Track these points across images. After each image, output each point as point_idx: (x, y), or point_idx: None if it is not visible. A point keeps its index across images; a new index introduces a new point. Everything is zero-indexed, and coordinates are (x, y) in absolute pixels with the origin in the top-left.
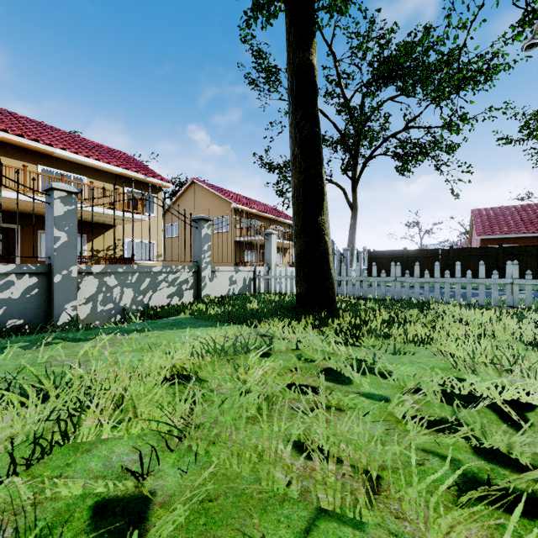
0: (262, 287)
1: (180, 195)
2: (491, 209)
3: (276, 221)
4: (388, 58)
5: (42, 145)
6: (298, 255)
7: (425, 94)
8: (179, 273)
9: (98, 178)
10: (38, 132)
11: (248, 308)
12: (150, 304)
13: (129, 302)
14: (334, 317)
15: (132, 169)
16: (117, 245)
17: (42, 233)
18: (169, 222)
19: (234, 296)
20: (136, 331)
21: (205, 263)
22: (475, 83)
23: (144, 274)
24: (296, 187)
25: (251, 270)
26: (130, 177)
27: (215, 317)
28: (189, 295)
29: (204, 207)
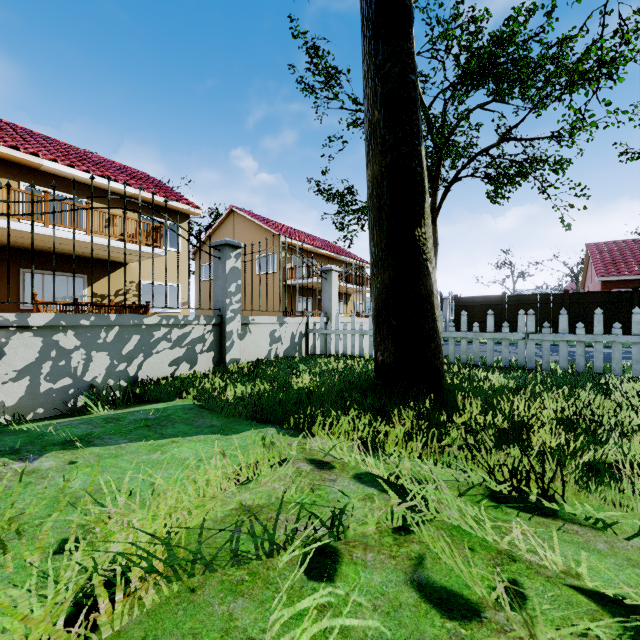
0: (318, 346)
1: (216, 227)
2: (613, 243)
3: (337, 260)
4: (480, 49)
5: (24, 154)
6: (380, 296)
7: (526, 98)
8: (190, 327)
9: (104, 201)
10: (22, 139)
11: (294, 385)
12: (140, 376)
13: (102, 374)
14: (450, 409)
15: (149, 190)
16: (129, 289)
17: (26, 272)
18: (202, 261)
19: (277, 361)
20: (63, 446)
21: (232, 311)
22: (596, 77)
23: (128, 328)
24: (376, 179)
25: (303, 321)
26: (147, 201)
27: (232, 408)
28: (207, 360)
29: (246, 242)
